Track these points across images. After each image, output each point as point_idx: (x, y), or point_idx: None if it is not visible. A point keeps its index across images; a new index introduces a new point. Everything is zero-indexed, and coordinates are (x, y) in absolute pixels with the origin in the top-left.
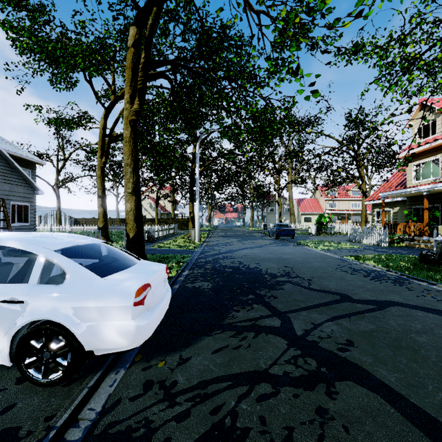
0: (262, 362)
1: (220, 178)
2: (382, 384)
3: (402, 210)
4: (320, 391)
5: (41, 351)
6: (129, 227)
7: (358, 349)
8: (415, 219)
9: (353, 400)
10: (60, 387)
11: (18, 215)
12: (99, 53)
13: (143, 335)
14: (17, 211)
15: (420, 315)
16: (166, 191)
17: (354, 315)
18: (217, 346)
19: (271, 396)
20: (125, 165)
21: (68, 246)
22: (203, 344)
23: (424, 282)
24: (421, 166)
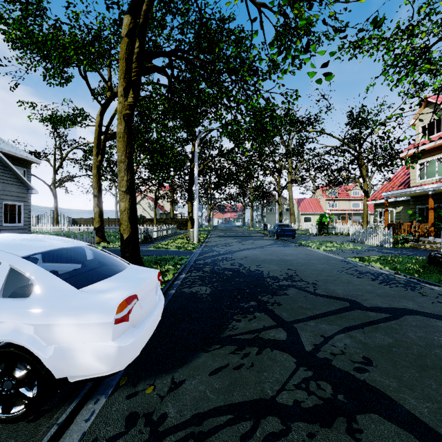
0: (268, 387)
1: (220, 177)
2: (413, 418)
3: (405, 210)
4: (339, 429)
5: (1, 380)
6: (123, 228)
7: (377, 370)
8: (420, 220)
9: (382, 441)
10: (24, 422)
11: (11, 215)
12: (93, 45)
13: (127, 358)
14: (10, 211)
15: (440, 326)
16: (165, 191)
17: (368, 326)
18: (215, 365)
19: (281, 436)
20: (119, 162)
21: (40, 251)
22: (199, 362)
23: (436, 287)
24: (425, 164)
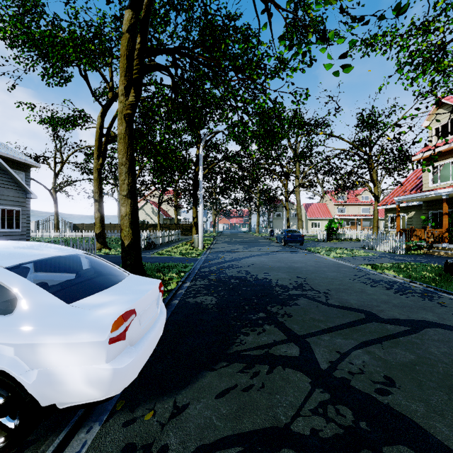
0: (281, 413)
1: (225, 181)
2: (447, 451)
3: (417, 216)
4: None
5: None
6: (124, 234)
7: (401, 391)
8: (433, 225)
9: None
10: None
11: (8, 220)
12: (93, 42)
13: (124, 381)
14: (7, 216)
15: None
16: (169, 196)
17: (386, 341)
18: (222, 386)
19: None
20: (119, 164)
21: (28, 261)
22: (204, 383)
23: None
24: (439, 168)
